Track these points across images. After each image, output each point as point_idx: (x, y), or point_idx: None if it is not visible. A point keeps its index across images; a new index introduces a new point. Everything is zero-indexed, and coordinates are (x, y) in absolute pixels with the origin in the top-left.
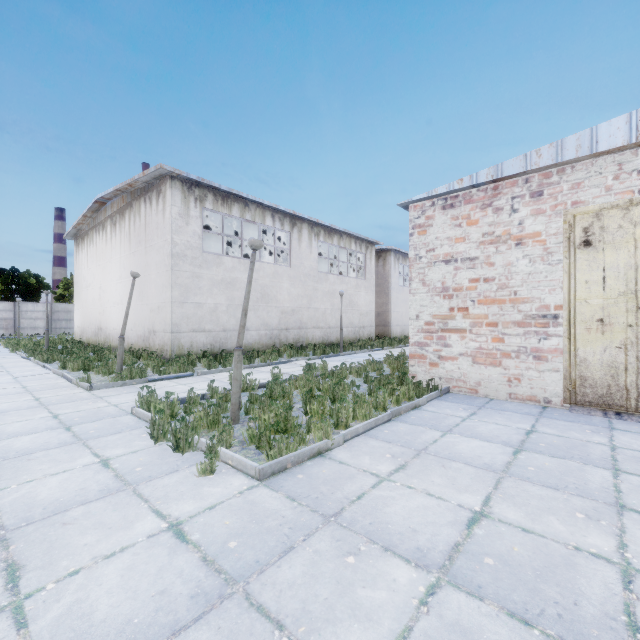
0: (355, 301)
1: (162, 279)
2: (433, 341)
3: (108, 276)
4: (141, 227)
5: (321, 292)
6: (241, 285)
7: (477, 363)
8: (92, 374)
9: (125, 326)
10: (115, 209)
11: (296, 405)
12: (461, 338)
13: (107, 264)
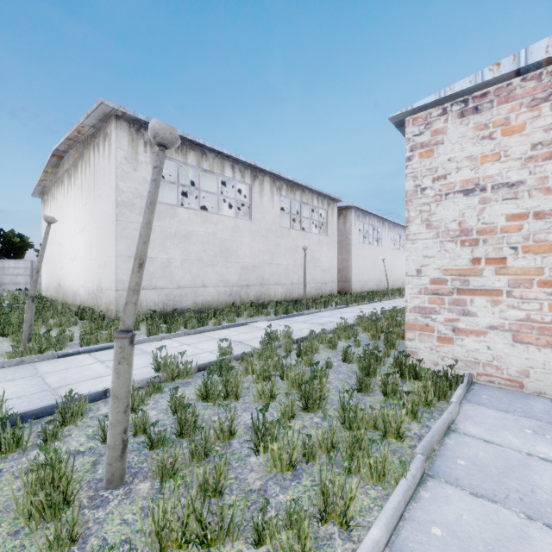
0: (317, 257)
1: (108, 231)
2: (444, 306)
3: (65, 231)
4: (90, 176)
5: (283, 248)
6: (198, 239)
7: (522, 342)
8: (7, 342)
9: (35, 284)
10: (70, 161)
11: (245, 416)
12: (492, 303)
13: (64, 219)
